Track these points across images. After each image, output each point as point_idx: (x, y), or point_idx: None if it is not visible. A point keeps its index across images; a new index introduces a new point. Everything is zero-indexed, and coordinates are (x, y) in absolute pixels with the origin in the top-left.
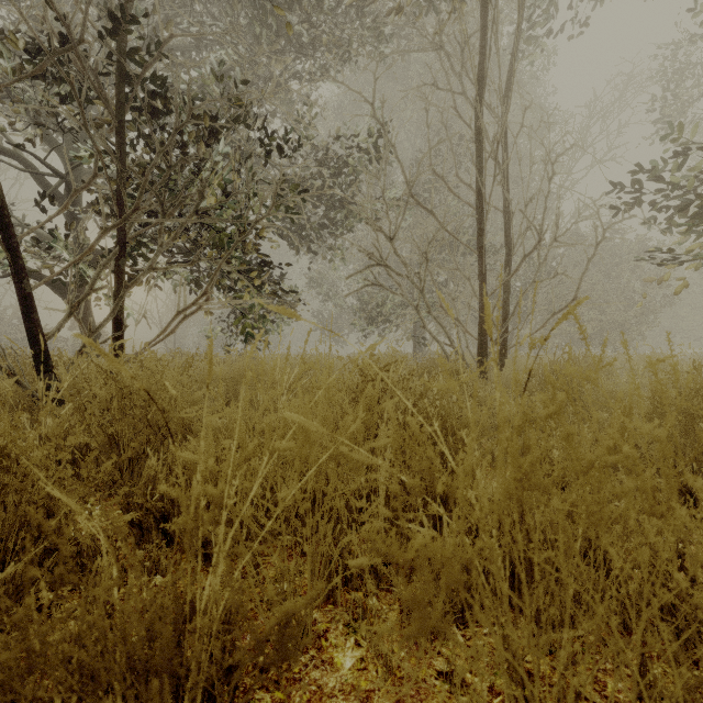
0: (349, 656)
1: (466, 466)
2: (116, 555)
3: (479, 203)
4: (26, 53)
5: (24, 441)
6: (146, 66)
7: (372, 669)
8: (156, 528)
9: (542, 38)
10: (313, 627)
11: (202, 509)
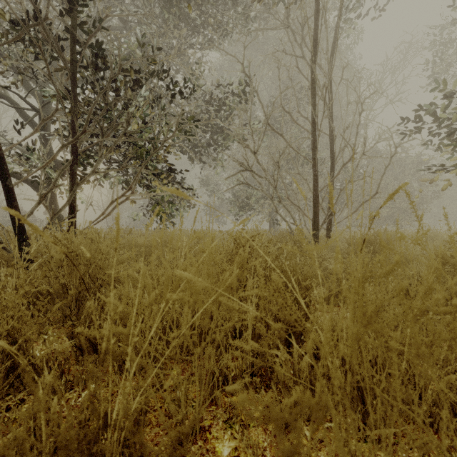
0: (227, 446)
1: (328, 320)
2: (62, 369)
3: (313, 129)
4: (10, 27)
5: (6, 288)
6: (91, 36)
7: (243, 456)
8: (92, 350)
9: (354, 21)
10: (201, 423)
11: (114, 344)
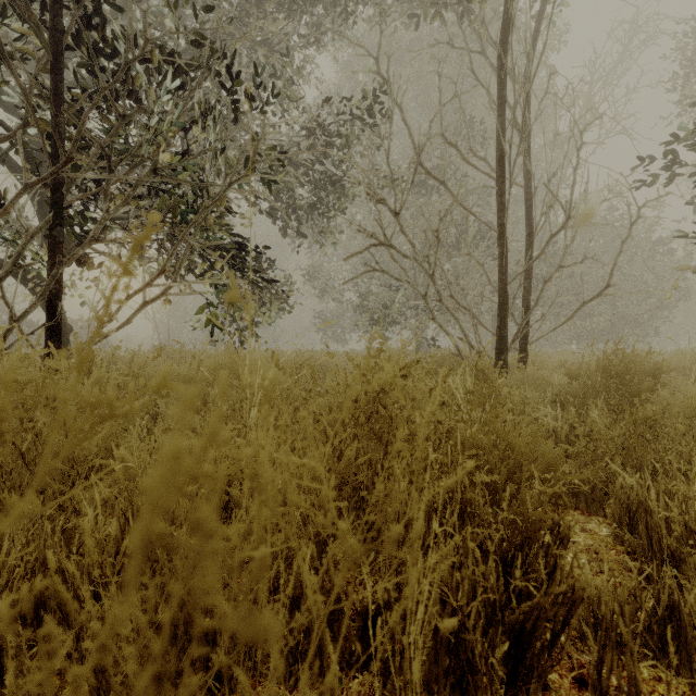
0: None
1: None
2: None
3: (500, 172)
4: None
5: None
6: None
7: None
8: None
9: None
10: None
11: None
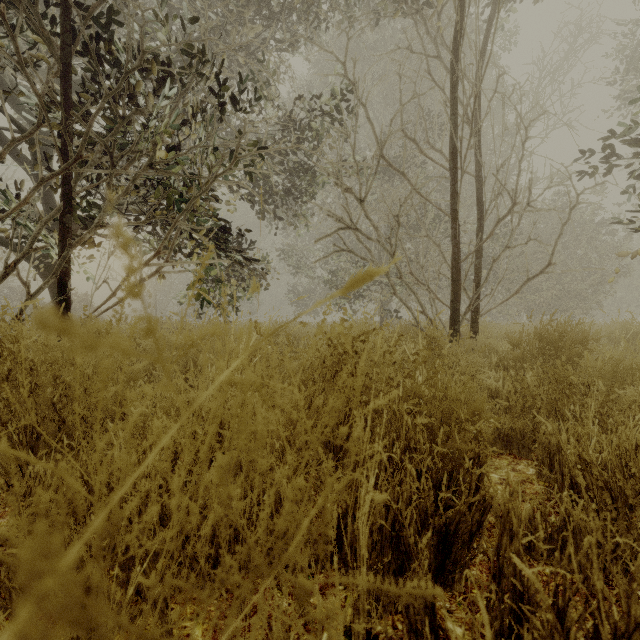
0: None
1: None
2: None
3: (453, 164)
4: None
5: None
6: (96, 6)
7: None
8: None
9: (510, 7)
10: None
11: None
